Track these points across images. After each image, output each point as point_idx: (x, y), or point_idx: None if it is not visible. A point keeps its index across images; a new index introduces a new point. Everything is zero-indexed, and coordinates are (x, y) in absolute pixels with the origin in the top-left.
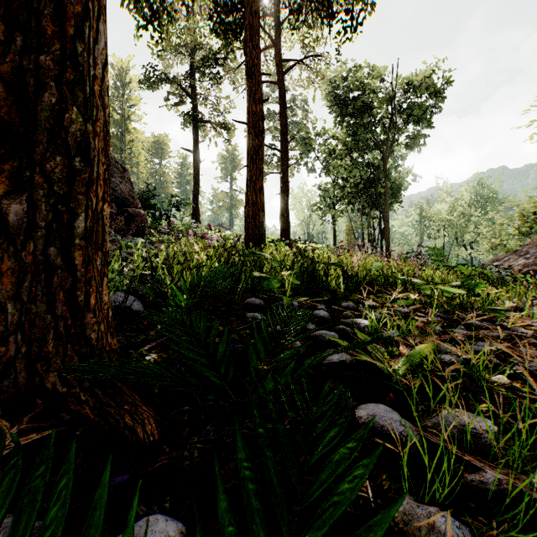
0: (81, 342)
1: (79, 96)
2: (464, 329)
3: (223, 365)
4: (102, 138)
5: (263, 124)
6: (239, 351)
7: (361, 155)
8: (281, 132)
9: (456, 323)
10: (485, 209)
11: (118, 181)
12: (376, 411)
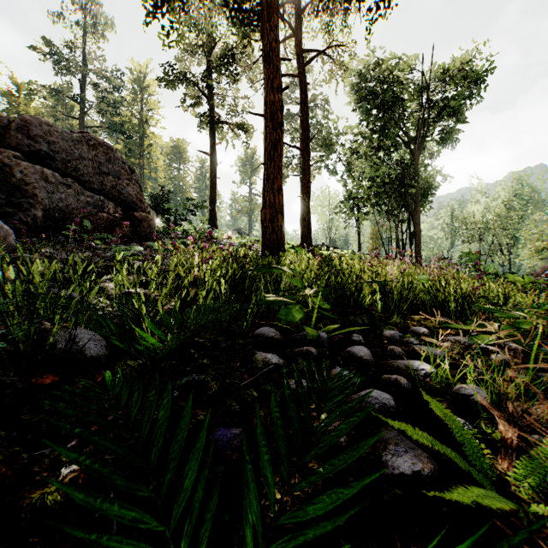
0: None
1: None
2: None
3: (188, 522)
4: None
5: (281, 116)
6: (234, 446)
7: (388, 154)
8: (302, 128)
9: (543, 361)
10: (525, 210)
11: (125, 183)
12: None
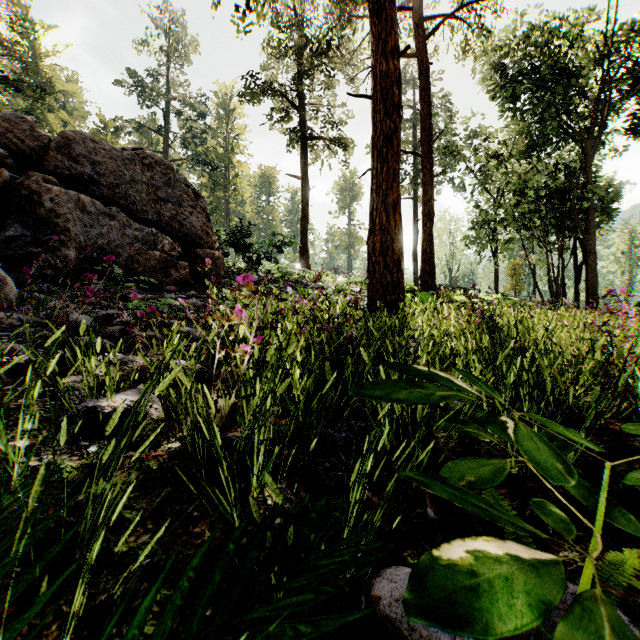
0: None
1: None
2: None
3: None
4: None
5: (398, 94)
6: None
7: (539, 158)
8: (421, 127)
9: None
10: None
11: (188, 212)
12: None
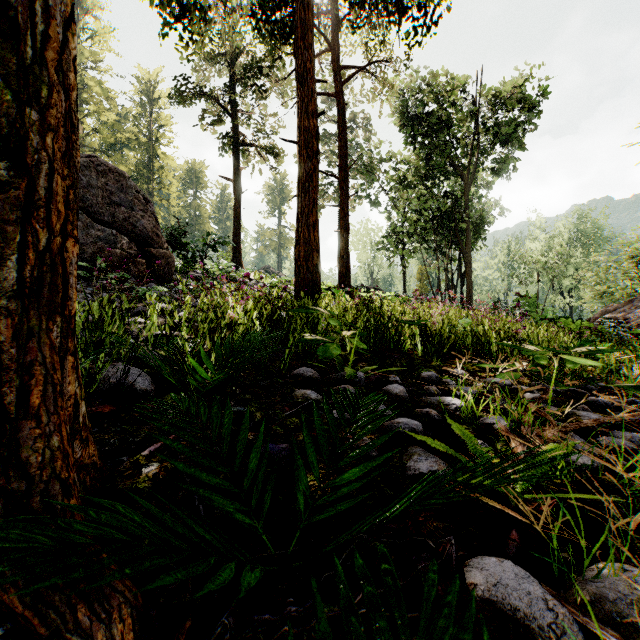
0: (11, 473)
1: (9, 59)
2: (588, 409)
3: (255, 490)
4: (63, 136)
5: (317, 143)
6: (282, 455)
7: (436, 183)
8: (340, 154)
9: (574, 400)
10: (587, 248)
11: (139, 215)
12: (501, 576)
